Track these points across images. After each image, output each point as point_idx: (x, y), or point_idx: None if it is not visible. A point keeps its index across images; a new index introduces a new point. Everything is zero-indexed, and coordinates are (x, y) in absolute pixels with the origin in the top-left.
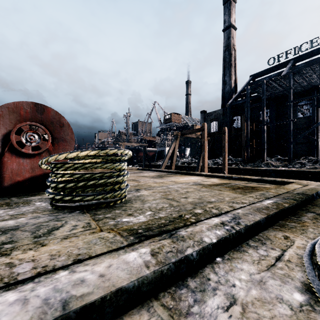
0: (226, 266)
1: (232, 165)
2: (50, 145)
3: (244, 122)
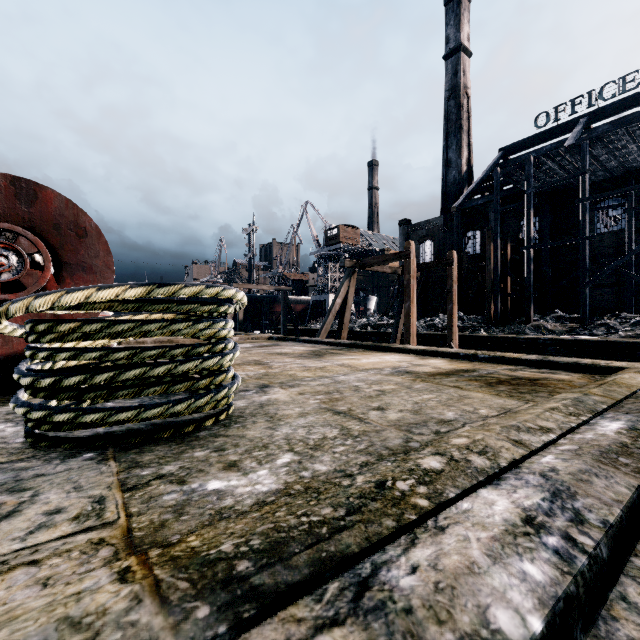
0: None
1: (465, 331)
2: (52, 279)
3: (490, 243)
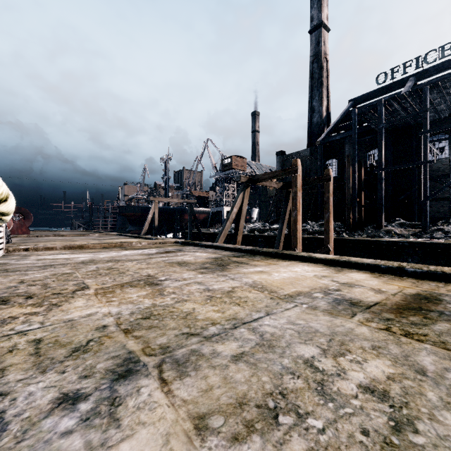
0: None
1: None
2: None
3: (349, 166)
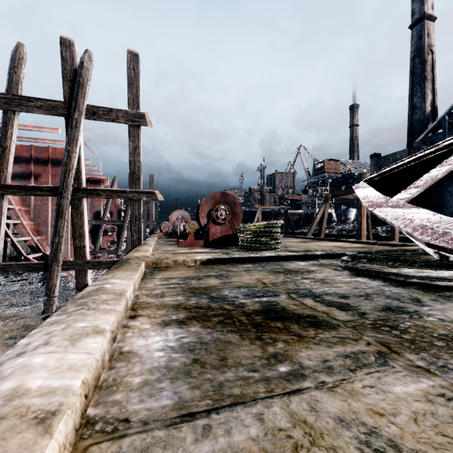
0: (321, 260)
1: None
2: (230, 217)
3: None
